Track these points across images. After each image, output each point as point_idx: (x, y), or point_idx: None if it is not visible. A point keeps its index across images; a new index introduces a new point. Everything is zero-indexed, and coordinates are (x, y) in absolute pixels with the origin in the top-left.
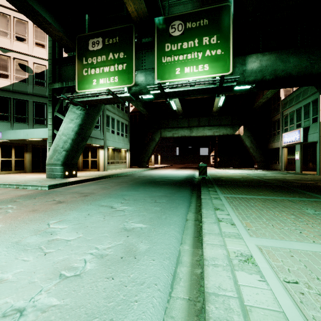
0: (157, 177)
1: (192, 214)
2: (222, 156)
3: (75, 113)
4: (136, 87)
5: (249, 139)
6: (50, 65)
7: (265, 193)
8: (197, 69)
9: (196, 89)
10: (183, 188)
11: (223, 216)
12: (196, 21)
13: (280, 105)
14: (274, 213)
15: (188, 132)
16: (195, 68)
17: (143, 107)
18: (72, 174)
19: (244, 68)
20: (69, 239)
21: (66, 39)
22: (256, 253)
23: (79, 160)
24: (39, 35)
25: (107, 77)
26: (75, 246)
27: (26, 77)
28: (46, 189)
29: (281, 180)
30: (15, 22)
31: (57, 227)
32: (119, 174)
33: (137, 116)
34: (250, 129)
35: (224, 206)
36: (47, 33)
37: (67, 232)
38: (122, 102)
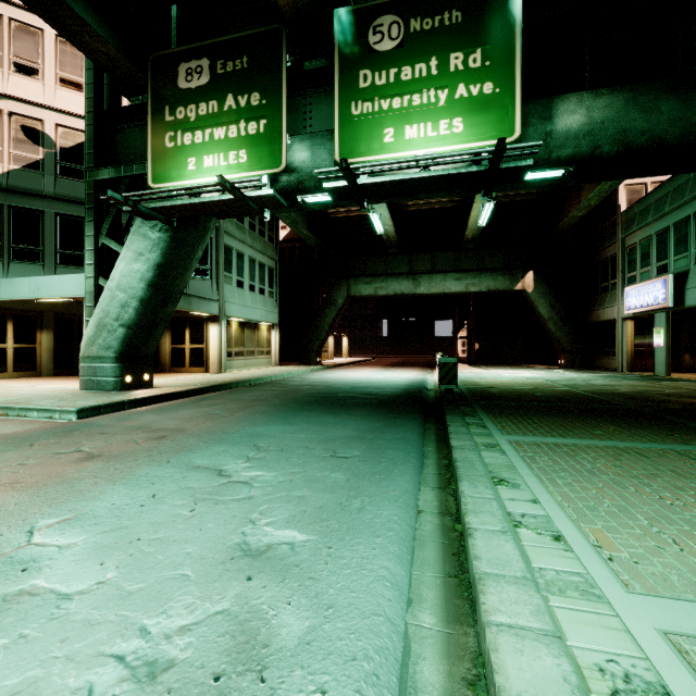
0: (340, 388)
1: (431, 494)
2: (486, 338)
3: (147, 238)
4: (289, 176)
5: (545, 300)
6: (90, 126)
7: (609, 431)
8: (435, 130)
9: (435, 176)
10: (403, 416)
11: (522, 507)
12: (433, 15)
13: (617, 224)
14: (659, 496)
15: (409, 284)
16: (432, 129)
17: (308, 229)
18: (143, 380)
19: (549, 129)
20: (71, 591)
21: (125, 64)
22: (676, 675)
23: (164, 349)
24: (70, 61)
25: (220, 152)
26: (79, 620)
27: (39, 157)
28: (73, 419)
29: (632, 395)
30: (13, 30)
31: (53, 542)
32: (253, 380)
33: (295, 249)
34: (547, 278)
35: (518, 473)
36: (79, 47)
37: (73, 564)
38: (255, 211)
